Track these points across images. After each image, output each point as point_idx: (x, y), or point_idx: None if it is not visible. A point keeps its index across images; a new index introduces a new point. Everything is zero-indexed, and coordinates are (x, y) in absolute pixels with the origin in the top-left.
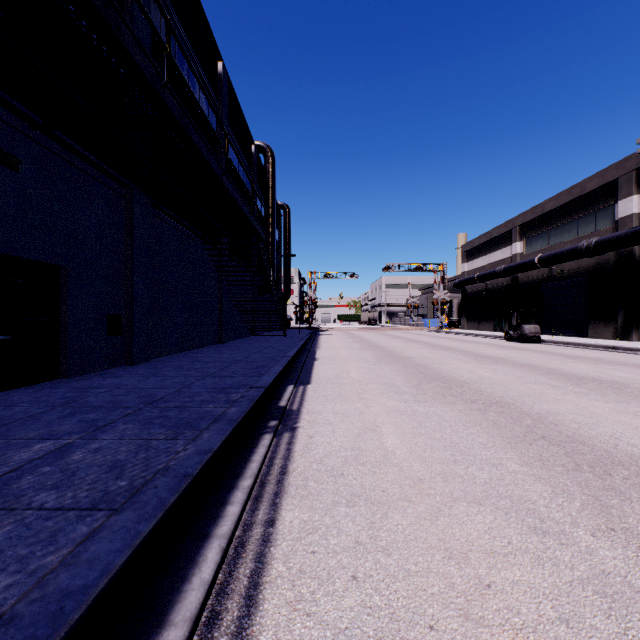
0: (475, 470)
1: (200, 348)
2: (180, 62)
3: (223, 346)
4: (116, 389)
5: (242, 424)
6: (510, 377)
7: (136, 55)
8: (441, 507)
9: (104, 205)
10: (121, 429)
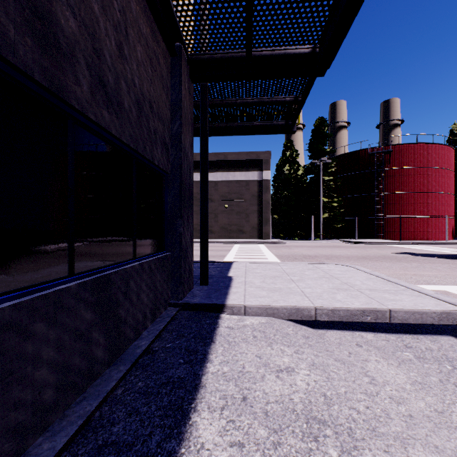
0: None
1: None
2: None
3: None
4: None
5: None
6: None
7: None
8: None
9: None
10: None
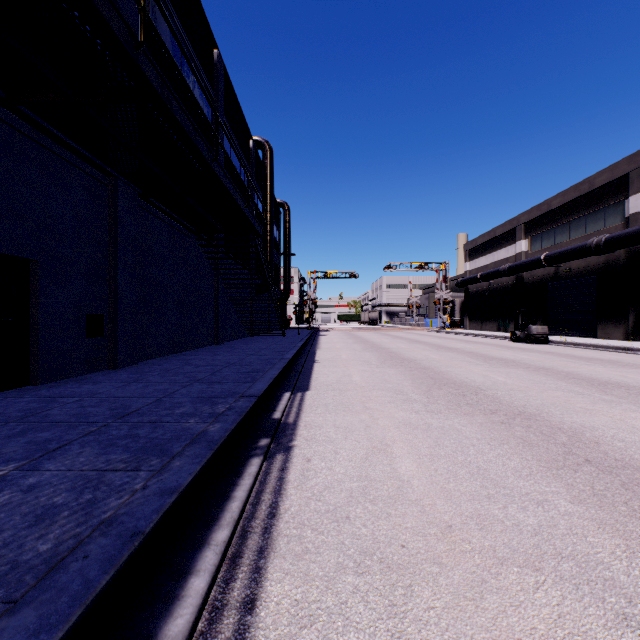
0: (517, 511)
1: (194, 349)
2: (172, 47)
3: (218, 347)
4: (88, 398)
5: (225, 445)
6: (527, 382)
7: (100, 3)
8: (484, 575)
9: (83, 194)
10: (74, 454)
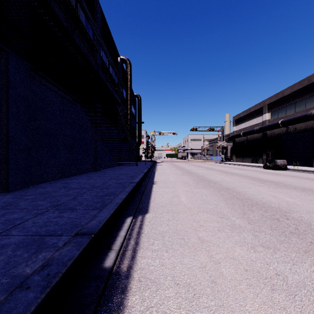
0: None
1: (79, 175)
2: None
3: (96, 173)
4: None
5: None
6: (312, 203)
7: None
8: None
9: None
10: None
